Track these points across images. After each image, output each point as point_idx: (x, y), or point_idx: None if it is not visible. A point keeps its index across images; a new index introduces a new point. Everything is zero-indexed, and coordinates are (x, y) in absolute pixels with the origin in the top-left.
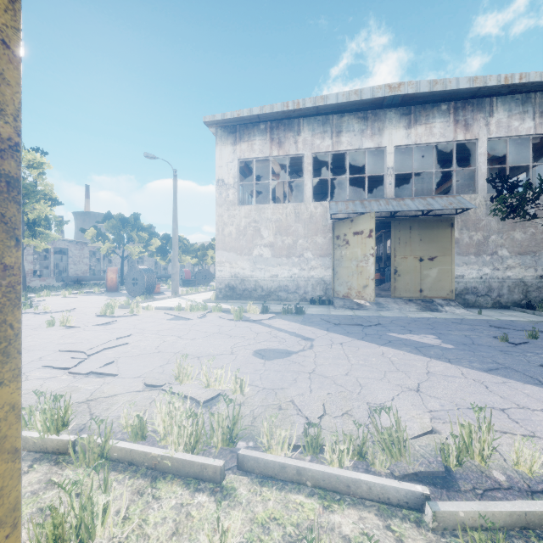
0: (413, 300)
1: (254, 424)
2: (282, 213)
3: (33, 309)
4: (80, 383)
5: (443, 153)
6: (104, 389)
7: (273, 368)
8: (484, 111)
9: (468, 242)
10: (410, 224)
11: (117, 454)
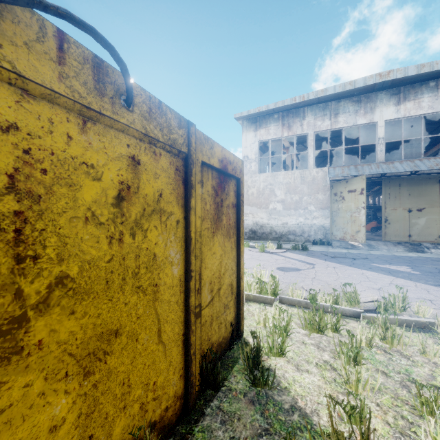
0: (402, 243)
1: (283, 292)
2: (291, 177)
3: None
4: None
5: (438, 116)
6: None
7: (290, 275)
8: None
9: None
10: (399, 182)
11: None
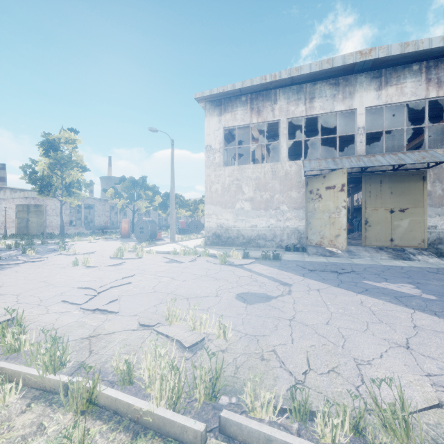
0: (384, 249)
1: (236, 375)
2: (261, 172)
3: (66, 251)
4: (87, 319)
5: (412, 112)
6: (105, 325)
7: (254, 313)
8: None
9: (441, 194)
10: (380, 178)
11: (104, 401)
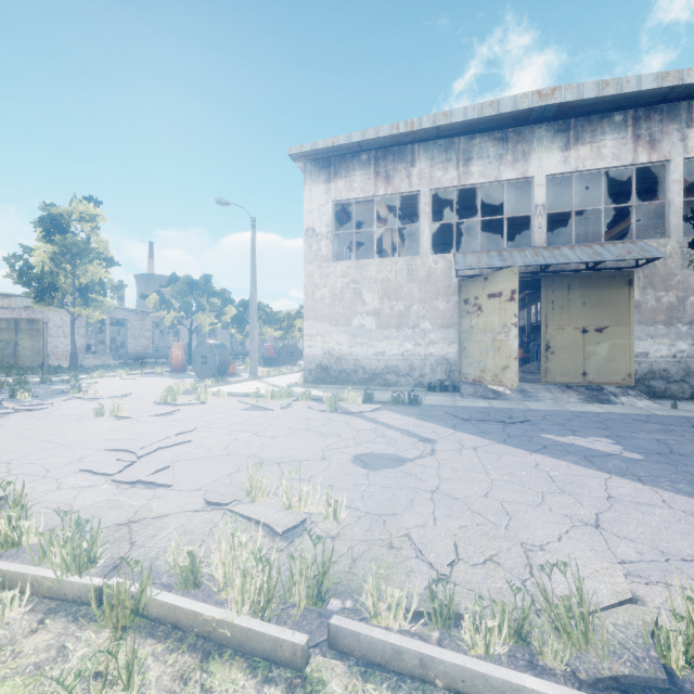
0: (573, 387)
1: (353, 571)
2: (391, 270)
3: (82, 393)
4: (123, 496)
5: (614, 183)
6: (153, 505)
7: (380, 483)
8: (679, 120)
9: (655, 306)
10: (568, 282)
11: (157, 611)
